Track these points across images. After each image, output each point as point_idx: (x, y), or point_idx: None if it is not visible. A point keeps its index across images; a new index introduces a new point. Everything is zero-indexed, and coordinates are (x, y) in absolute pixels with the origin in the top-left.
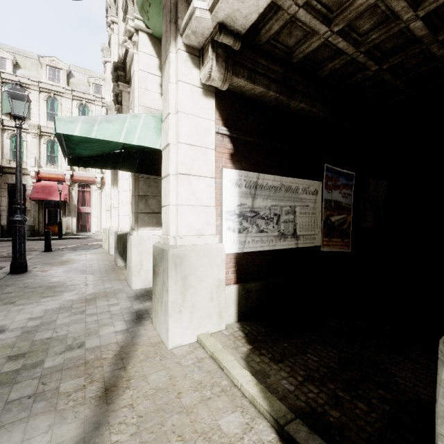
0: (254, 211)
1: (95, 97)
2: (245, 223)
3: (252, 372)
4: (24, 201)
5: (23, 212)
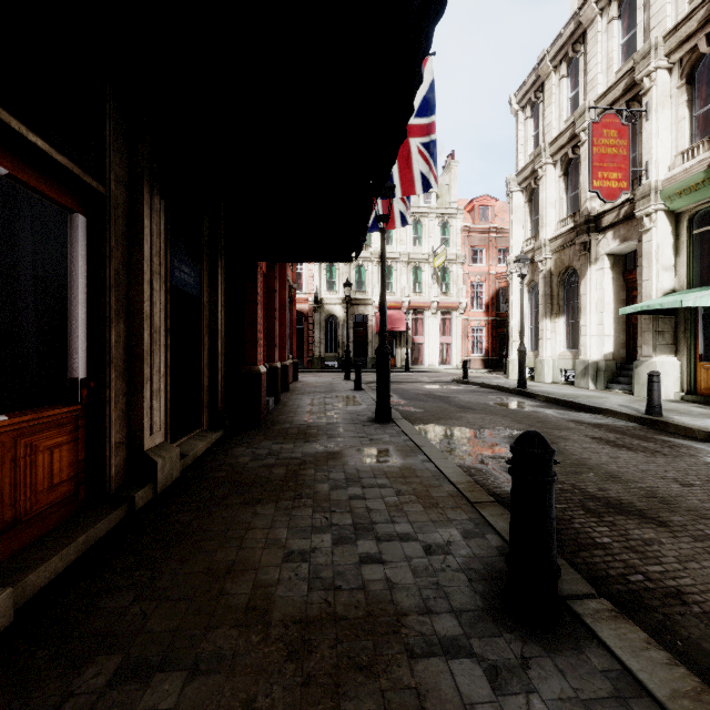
0: None
1: (429, 209)
2: None
3: None
4: (363, 332)
5: (363, 344)
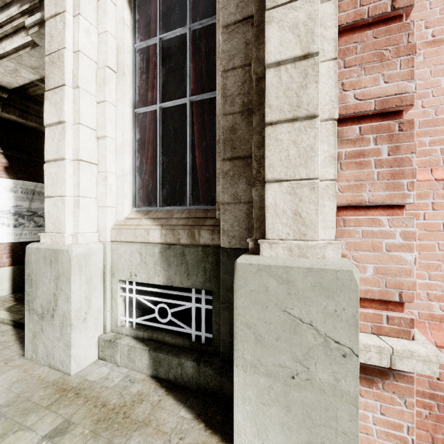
0: (31, 211)
1: None
2: (22, 219)
3: (10, 312)
4: None
5: None
